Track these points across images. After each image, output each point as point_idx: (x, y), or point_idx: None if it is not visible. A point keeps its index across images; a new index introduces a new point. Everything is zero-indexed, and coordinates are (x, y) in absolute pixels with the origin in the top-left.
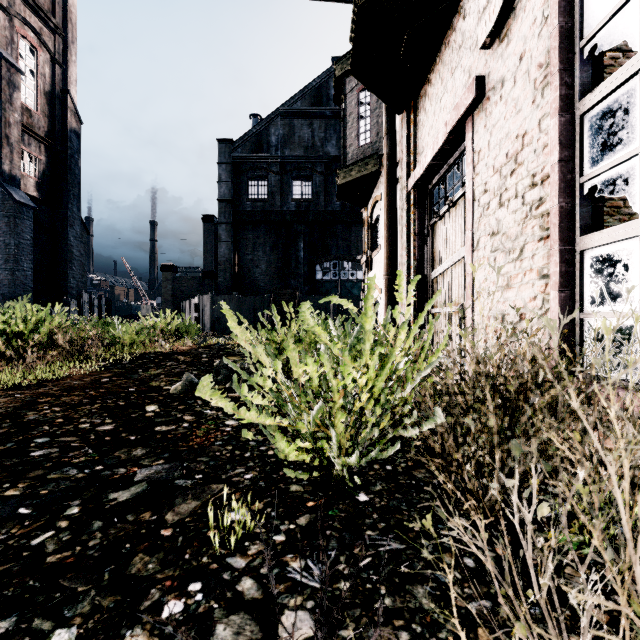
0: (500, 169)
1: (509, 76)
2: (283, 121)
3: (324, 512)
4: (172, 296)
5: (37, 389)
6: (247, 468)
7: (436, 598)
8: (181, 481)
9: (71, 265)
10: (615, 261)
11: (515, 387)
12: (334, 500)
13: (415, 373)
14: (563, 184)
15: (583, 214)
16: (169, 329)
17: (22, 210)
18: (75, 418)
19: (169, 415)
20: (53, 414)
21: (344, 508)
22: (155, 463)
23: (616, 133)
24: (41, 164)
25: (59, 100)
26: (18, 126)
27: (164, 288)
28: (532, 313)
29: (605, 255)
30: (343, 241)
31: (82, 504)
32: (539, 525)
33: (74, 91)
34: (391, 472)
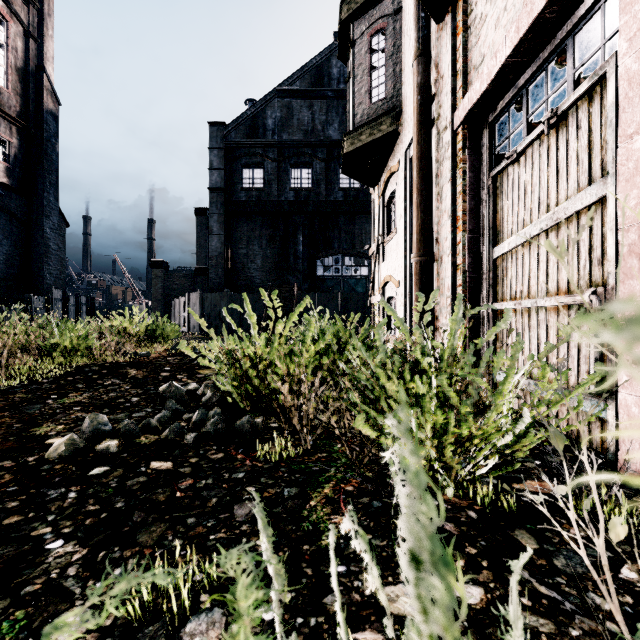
0: None
1: None
2: (280, 103)
3: None
4: (163, 294)
5: None
6: None
7: None
8: None
9: (47, 260)
10: None
11: None
12: None
13: None
14: None
15: None
16: (136, 331)
17: None
18: None
19: None
20: None
21: None
22: None
23: None
24: (12, 147)
25: (33, 78)
26: None
27: (154, 286)
28: None
29: None
30: (346, 234)
31: None
32: None
33: (51, 69)
34: None
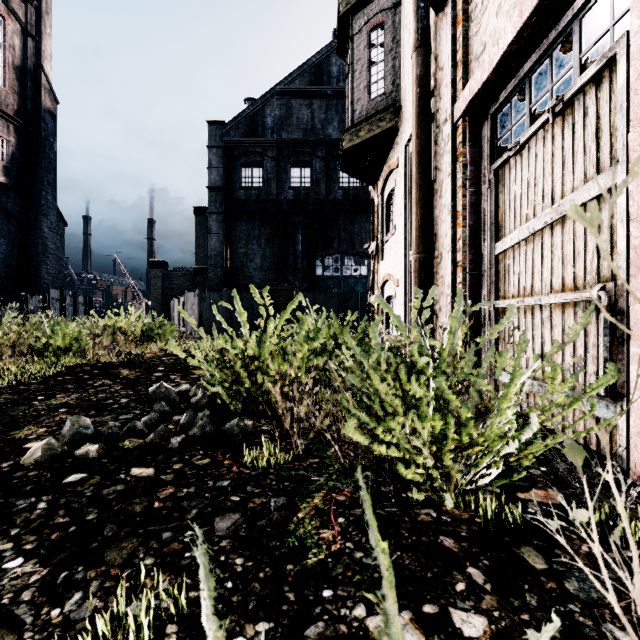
0: None
1: None
2: (280, 101)
3: None
4: (162, 294)
5: None
6: None
7: None
8: None
9: (45, 259)
10: None
11: None
12: None
13: None
14: None
15: None
16: (131, 331)
17: None
18: None
19: None
20: None
21: None
22: None
23: None
24: (10, 146)
25: (31, 76)
26: None
27: (153, 286)
28: None
29: None
30: (346, 233)
31: None
32: None
33: (49, 67)
34: None
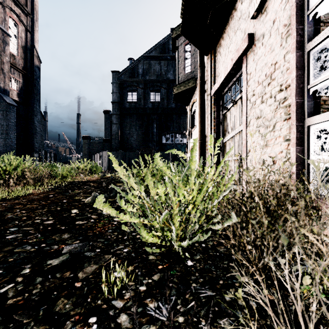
0: (262, 82)
1: (267, 32)
2: (145, 61)
3: (168, 272)
4: (88, 152)
5: (14, 201)
6: (125, 245)
7: (235, 328)
8: (88, 253)
9: (35, 136)
10: (328, 131)
11: (274, 201)
12: (173, 265)
13: (218, 193)
14: (298, 89)
15: (309, 106)
16: (86, 169)
17: (10, 107)
18: (33, 217)
19: (84, 215)
20: (21, 214)
21: (179, 269)
22: (74, 242)
23: (328, 60)
24: (20, 83)
25: (29, 50)
26: (8, 64)
27: (84, 148)
28: (280, 160)
29: (322, 128)
30: (176, 123)
31: (31, 267)
32: (291, 280)
33: (37, 46)
34: (205, 248)
